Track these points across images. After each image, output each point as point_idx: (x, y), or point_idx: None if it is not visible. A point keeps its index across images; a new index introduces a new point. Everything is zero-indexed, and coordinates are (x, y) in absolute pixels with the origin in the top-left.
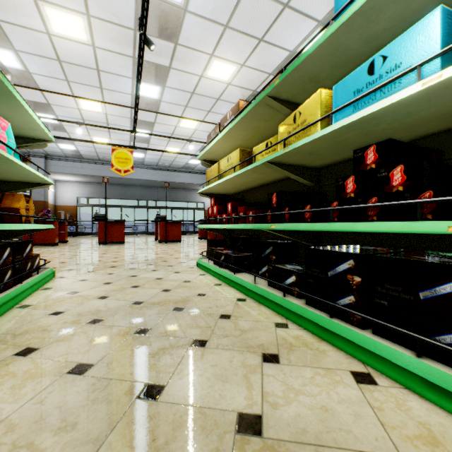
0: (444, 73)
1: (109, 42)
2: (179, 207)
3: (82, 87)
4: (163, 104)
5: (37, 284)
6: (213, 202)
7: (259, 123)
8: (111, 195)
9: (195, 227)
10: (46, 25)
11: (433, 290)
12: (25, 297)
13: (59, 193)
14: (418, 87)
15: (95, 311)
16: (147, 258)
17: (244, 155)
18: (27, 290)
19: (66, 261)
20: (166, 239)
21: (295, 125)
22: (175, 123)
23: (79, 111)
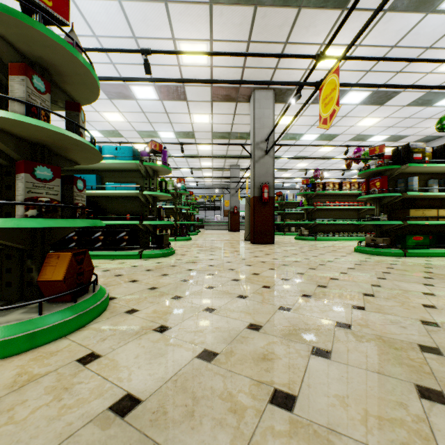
0: (96, 191)
1: None
2: None
3: None
4: None
5: None
6: None
7: None
8: None
9: None
10: None
11: (95, 236)
12: None
13: None
14: (92, 192)
15: None
16: None
17: None
18: None
19: None
20: None
21: None
22: None
23: None
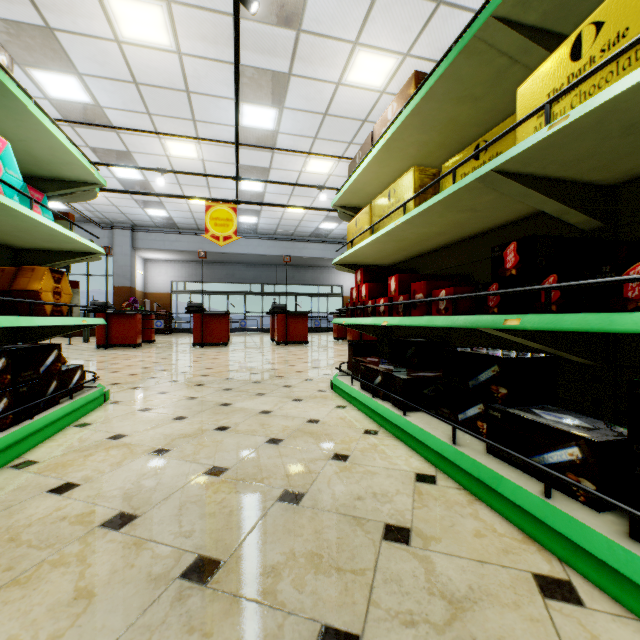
0: None
1: (199, 42)
2: (305, 294)
3: (168, 122)
4: (281, 138)
5: (66, 418)
6: (360, 277)
7: (458, 108)
8: (215, 277)
9: (329, 321)
10: (114, 28)
11: None
12: (36, 443)
13: (150, 276)
14: None
15: (132, 487)
16: (255, 370)
17: (422, 181)
18: (44, 430)
19: (138, 373)
20: (286, 339)
21: (578, 64)
22: (299, 166)
23: (168, 160)
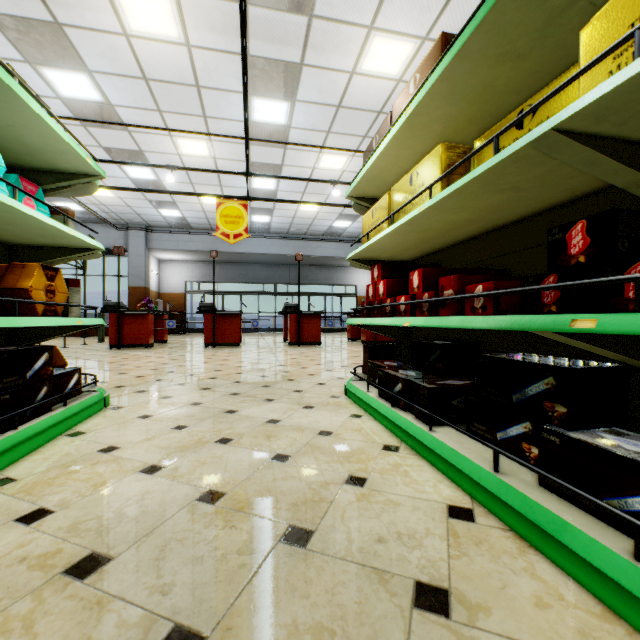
0: None
1: (208, 33)
2: (319, 293)
3: (179, 119)
4: (293, 133)
5: (57, 426)
6: (377, 273)
7: (496, 69)
8: (228, 277)
9: (343, 321)
10: (122, 21)
11: None
12: (20, 456)
13: (164, 276)
14: None
15: (112, 517)
16: (265, 372)
17: (451, 160)
18: (29, 441)
19: (145, 375)
20: (298, 339)
21: None
22: (312, 162)
23: (179, 158)
